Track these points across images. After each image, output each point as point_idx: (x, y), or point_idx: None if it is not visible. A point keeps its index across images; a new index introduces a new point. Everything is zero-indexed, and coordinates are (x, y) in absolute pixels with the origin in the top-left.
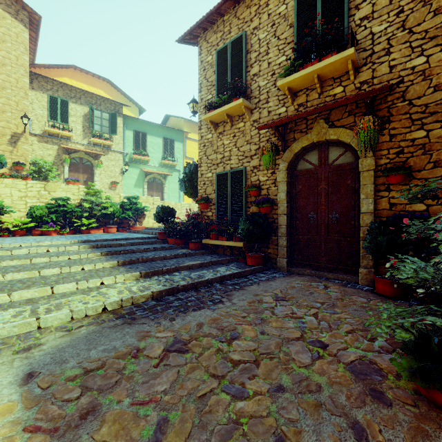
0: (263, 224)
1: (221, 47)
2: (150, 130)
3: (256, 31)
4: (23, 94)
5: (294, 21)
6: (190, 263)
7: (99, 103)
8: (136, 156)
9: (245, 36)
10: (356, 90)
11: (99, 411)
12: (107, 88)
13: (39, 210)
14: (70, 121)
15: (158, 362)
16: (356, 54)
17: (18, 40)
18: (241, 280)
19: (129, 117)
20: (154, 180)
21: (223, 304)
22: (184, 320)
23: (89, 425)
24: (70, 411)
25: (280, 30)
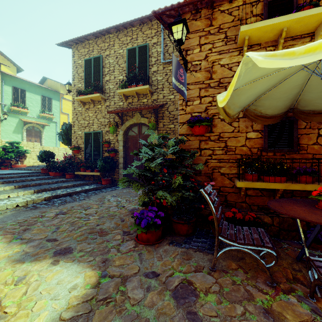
0: (111, 162)
1: (87, 58)
2: (28, 88)
3: (108, 57)
4: None
5: (126, 60)
6: (67, 185)
7: None
8: (15, 108)
9: (102, 58)
10: (152, 102)
11: (31, 229)
12: None
13: None
14: None
15: (53, 217)
16: (150, 88)
17: None
18: (97, 191)
19: (8, 75)
20: (32, 128)
21: (85, 200)
22: (64, 206)
23: (28, 231)
24: (17, 230)
25: (120, 62)
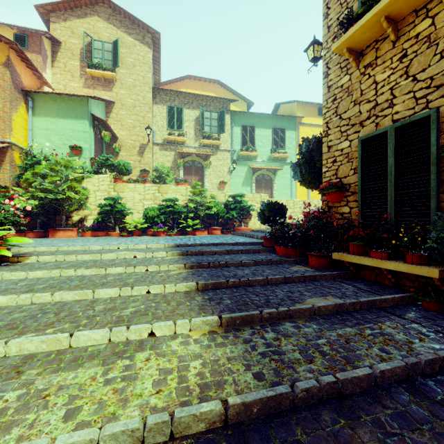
0: None
1: None
2: (258, 123)
3: None
4: (147, 108)
5: None
6: (316, 302)
7: (208, 104)
8: (243, 152)
9: None
10: None
11: None
12: (217, 89)
13: (151, 212)
14: (184, 127)
15: None
16: None
17: (145, 61)
18: None
19: (237, 113)
20: (262, 177)
21: None
22: None
23: None
24: None
25: None
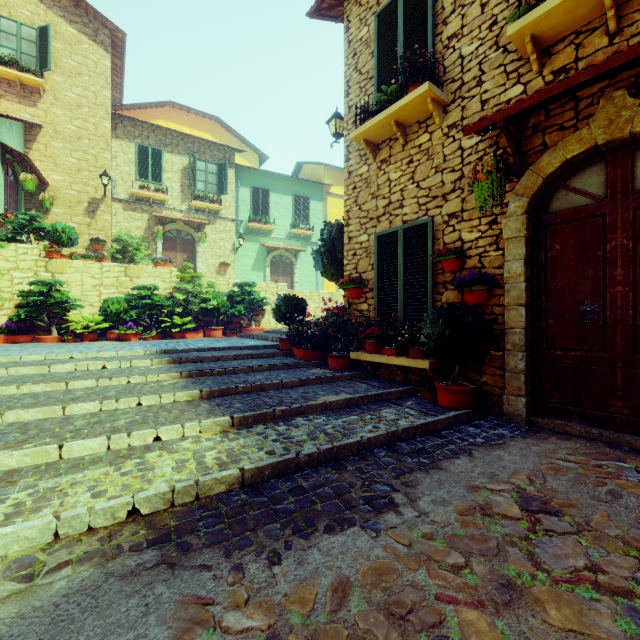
0: (473, 325)
1: (385, 3)
2: (274, 186)
3: None
4: (103, 144)
5: None
6: (328, 398)
7: (202, 150)
8: (254, 224)
9: None
10: None
11: None
12: (215, 129)
13: (114, 305)
14: (165, 179)
15: None
16: None
17: (98, 70)
18: (430, 442)
19: (244, 168)
20: (280, 259)
21: (397, 515)
22: (303, 563)
23: None
24: None
25: None
